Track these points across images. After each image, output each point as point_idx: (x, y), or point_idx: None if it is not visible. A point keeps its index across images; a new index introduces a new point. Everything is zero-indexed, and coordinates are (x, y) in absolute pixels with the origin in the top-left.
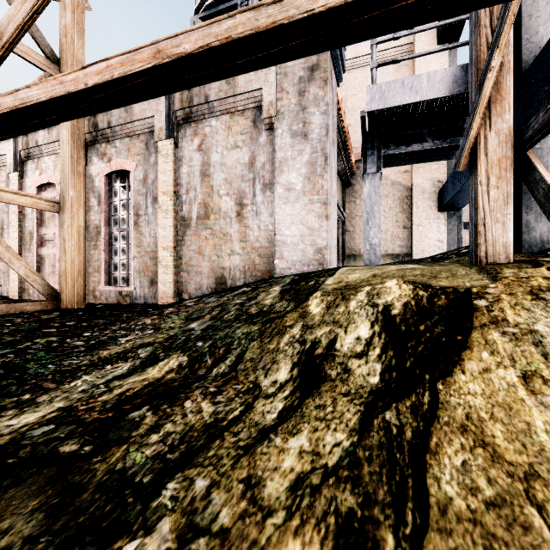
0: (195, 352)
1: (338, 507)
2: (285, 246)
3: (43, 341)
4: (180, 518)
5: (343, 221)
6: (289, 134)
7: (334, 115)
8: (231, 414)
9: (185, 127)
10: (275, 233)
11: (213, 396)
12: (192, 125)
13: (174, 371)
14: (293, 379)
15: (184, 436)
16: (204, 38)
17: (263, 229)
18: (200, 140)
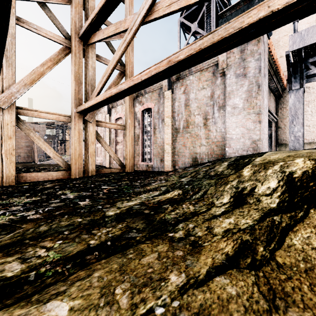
0: (185, 189)
1: (242, 238)
2: (232, 140)
3: (125, 182)
4: (185, 231)
5: (276, 121)
6: (234, 76)
7: (265, 58)
8: (201, 210)
9: (176, 83)
10: (225, 133)
11: (194, 204)
12: (180, 81)
13: (176, 196)
14: (230, 202)
15: (183, 214)
16: (189, 51)
17: (218, 131)
18: (184, 88)
